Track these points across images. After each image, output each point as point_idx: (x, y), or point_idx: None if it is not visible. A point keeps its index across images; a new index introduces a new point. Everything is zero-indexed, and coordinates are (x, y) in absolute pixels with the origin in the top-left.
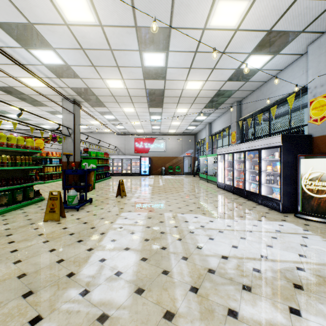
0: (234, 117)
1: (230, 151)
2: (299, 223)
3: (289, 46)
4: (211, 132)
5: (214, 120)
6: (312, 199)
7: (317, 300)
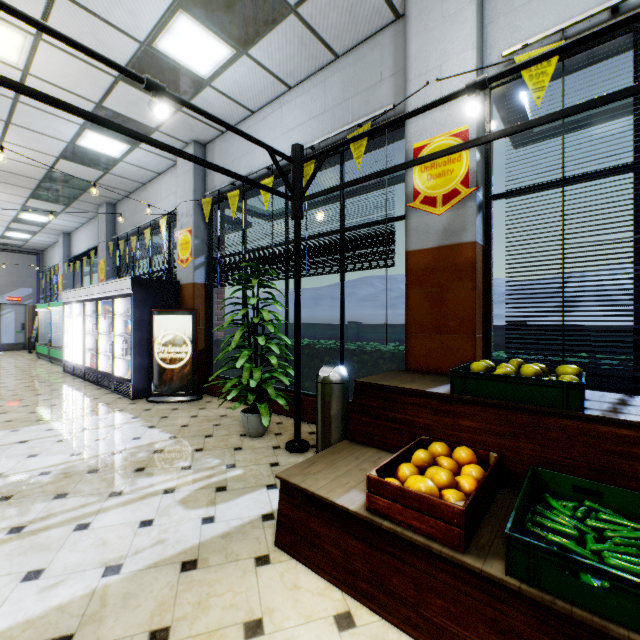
0: (103, 233)
1: (81, 297)
2: (141, 409)
3: None
4: (71, 254)
5: (76, 230)
6: (166, 372)
7: (15, 505)
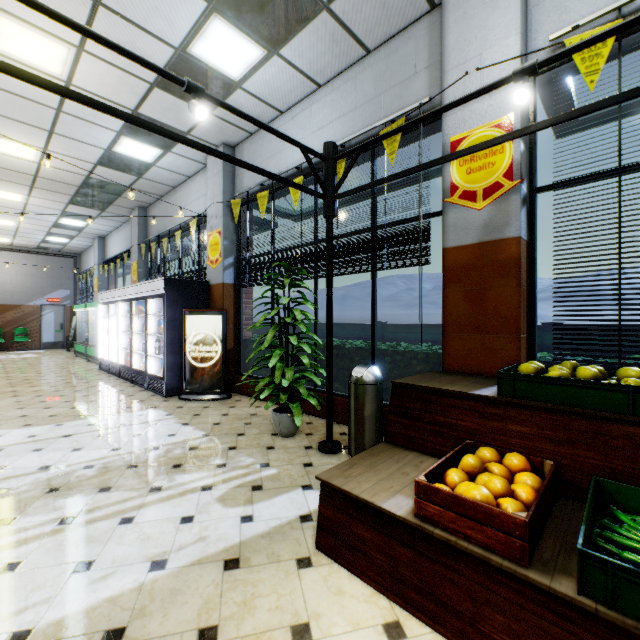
0: (136, 236)
1: (116, 297)
2: (173, 407)
3: (181, 146)
4: (105, 257)
5: (110, 234)
6: (197, 371)
7: (64, 497)
